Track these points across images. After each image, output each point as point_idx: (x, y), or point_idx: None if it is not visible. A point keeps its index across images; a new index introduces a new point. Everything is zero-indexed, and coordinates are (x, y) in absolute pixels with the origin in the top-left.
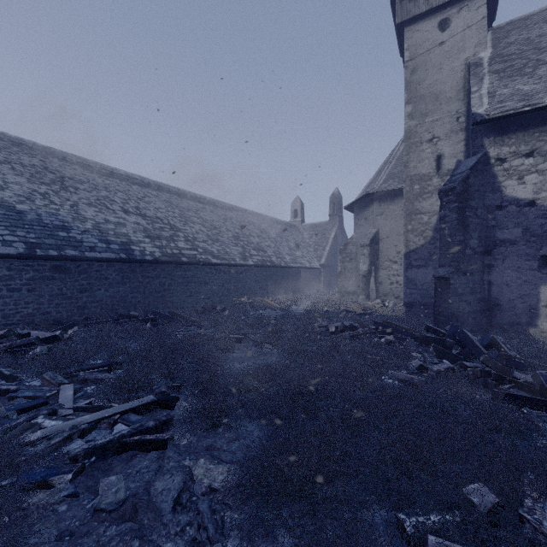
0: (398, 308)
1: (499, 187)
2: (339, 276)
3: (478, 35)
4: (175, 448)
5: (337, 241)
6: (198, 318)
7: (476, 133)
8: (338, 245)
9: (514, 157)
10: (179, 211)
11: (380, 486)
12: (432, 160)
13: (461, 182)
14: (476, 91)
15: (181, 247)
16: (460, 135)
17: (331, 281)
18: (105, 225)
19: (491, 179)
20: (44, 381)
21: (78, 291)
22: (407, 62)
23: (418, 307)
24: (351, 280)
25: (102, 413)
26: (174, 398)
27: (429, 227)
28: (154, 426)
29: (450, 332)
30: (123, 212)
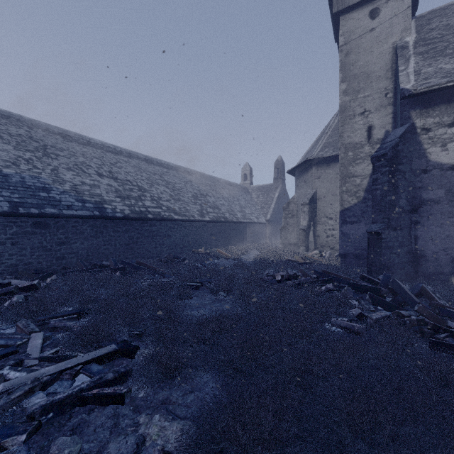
0: (334, 258)
1: (424, 153)
2: (283, 230)
3: (404, 22)
4: (132, 401)
5: (280, 200)
6: (161, 267)
7: (404, 106)
8: (281, 204)
9: (438, 127)
10: (146, 175)
11: (335, 450)
12: (363, 130)
13: (391, 149)
14: (403, 70)
15: (148, 205)
16: (388, 109)
17: (275, 234)
18: (81, 186)
19: (417, 147)
20: (18, 329)
21: (56, 244)
22: (342, 46)
23: (351, 257)
24: (293, 234)
25: (65, 363)
26: (135, 347)
27: (361, 189)
28: (113, 378)
29: (383, 281)
30: (98, 175)
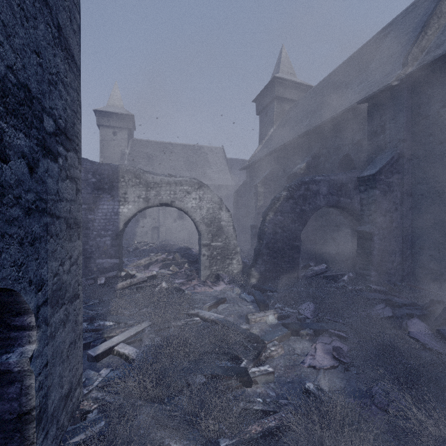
0: None
1: None
2: None
3: (125, 143)
4: None
5: None
6: None
7: None
8: None
9: None
10: None
11: None
12: None
13: None
14: None
15: None
16: None
17: None
18: None
19: None
20: None
21: None
22: (101, 141)
23: None
24: None
25: None
26: None
27: None
28: None
29: None
30: None
